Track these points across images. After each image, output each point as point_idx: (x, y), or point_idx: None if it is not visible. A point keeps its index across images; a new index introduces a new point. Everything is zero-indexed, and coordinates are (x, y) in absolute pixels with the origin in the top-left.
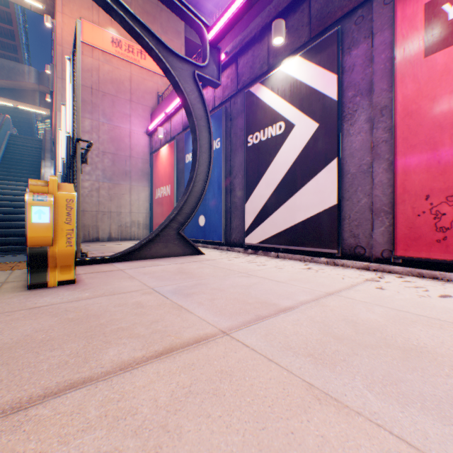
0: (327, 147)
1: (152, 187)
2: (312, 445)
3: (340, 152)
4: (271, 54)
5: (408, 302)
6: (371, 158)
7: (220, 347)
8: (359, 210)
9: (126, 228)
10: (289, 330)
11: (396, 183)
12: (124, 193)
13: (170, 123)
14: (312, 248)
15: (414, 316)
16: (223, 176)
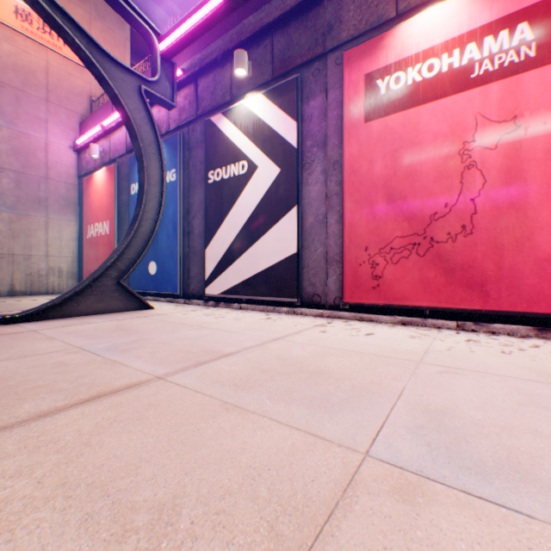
0: (288, 194)
1: (82, 223)
2: (211, 433)
3: (300, 200)
4: (234, 84)
5: (338, 340)
6: (327, 209)
7: (152, 389)
8: (317, 259)
9: (40, 278)
10: (224, 369)
11: (344, 235)
12: (37, 229)
13: (110, 140)
14: (275, 298)
15: (335, 350)
16: (180, 215)
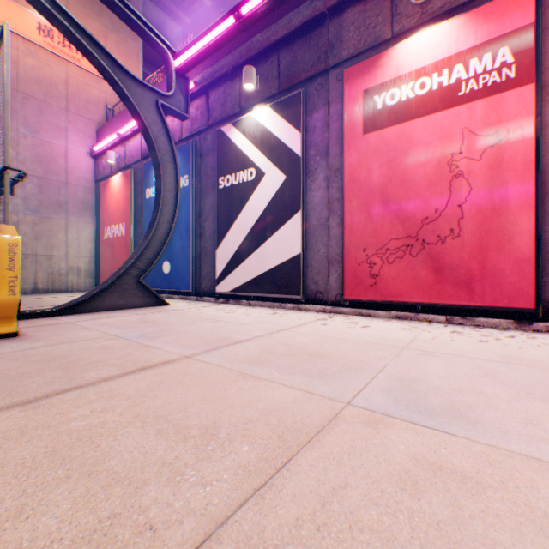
0: (293, 199)
1: (99, 225)
2: (234, 390)
3: (304, 205)
4: (243, 97)
5: (337, 331)
6: (328, 213)
7: (184, 364)
8: (319, 259)
9: (60, 277)
10: (239, 352)
11: (344, 237)
12: (58, 230)
13: (126, 147)
14: (281, 295)
15: (333, 338)
16: (192, 218)
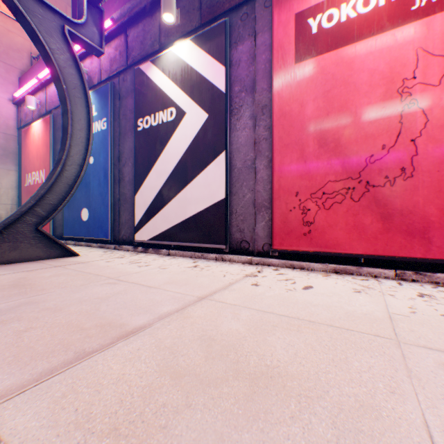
0: (216, 139)
1: (22, 172)
2: None
3: (228, 146)
4: (163, 33)
5: (276, 299)
6: (255, 154)
7: None
8: (245, 205)
9: None
10: (112, 374)
11: (274, 180)
12: None
13: (46, 93)
14: (203, 244)
15: (277, 317)
16: (111, 163)
